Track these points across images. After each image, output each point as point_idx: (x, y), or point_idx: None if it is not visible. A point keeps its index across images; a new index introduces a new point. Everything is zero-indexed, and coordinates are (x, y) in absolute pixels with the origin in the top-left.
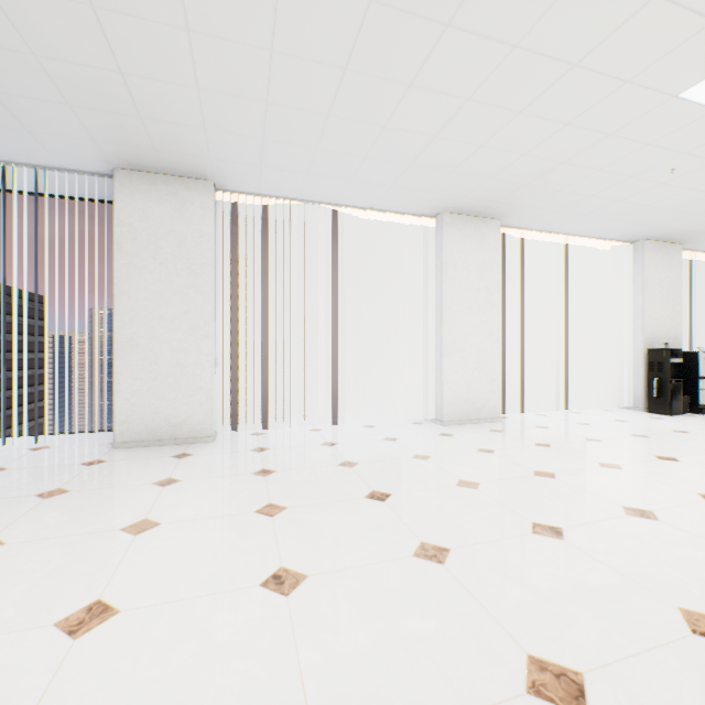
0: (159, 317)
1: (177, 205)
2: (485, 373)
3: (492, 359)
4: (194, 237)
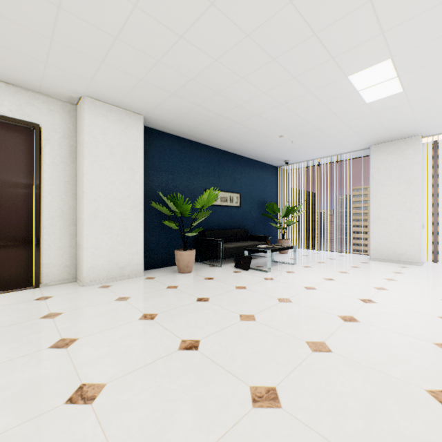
0: (390, 205)
1: (399, 153)
2: None
3: None
4: (408, 165)
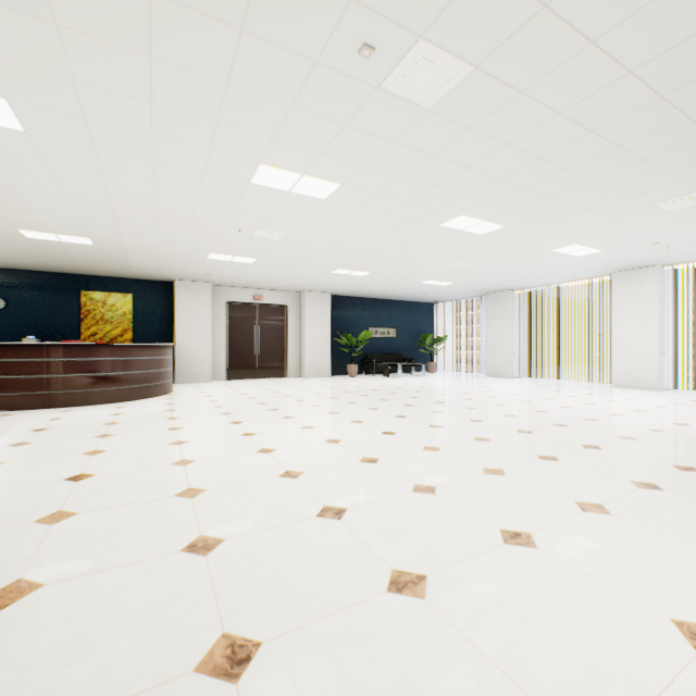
0: (495, 337)
1: (499, 301)
2: (643, 361)
3: (650, 352)
4: (504, 310)
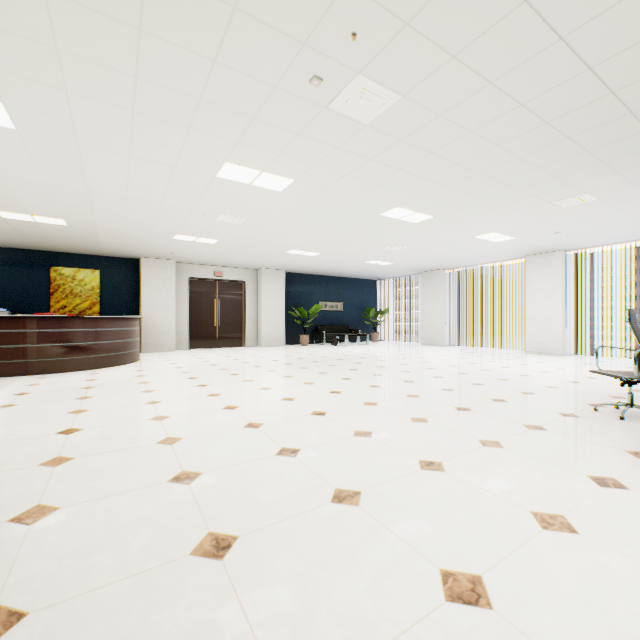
0: (429, 310)
1: (433, 278)
2: (550, 331)
3: (556, 323)
4: (437, 287)
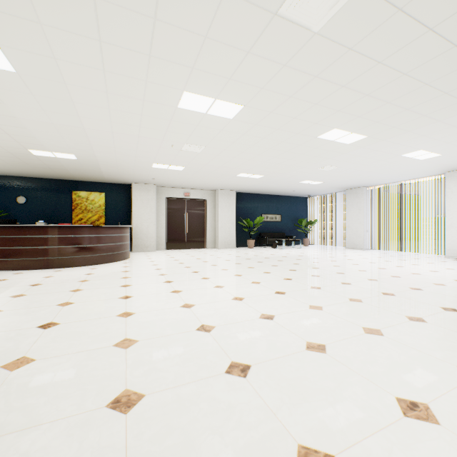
0: (353, 221)
1: (356, 194)
2: None
3: None
4: (359, 201)
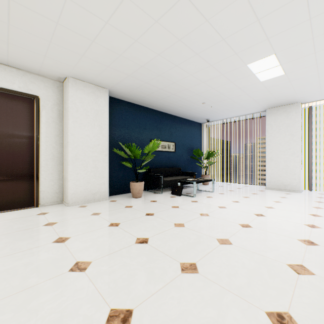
0: (279, 151)
1: (286, 114)
2: None
3: None
4: (292, 123)
